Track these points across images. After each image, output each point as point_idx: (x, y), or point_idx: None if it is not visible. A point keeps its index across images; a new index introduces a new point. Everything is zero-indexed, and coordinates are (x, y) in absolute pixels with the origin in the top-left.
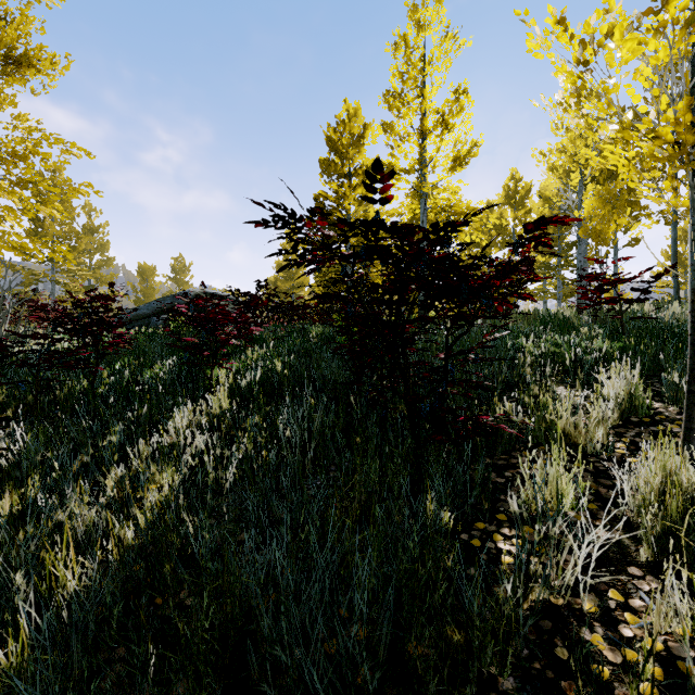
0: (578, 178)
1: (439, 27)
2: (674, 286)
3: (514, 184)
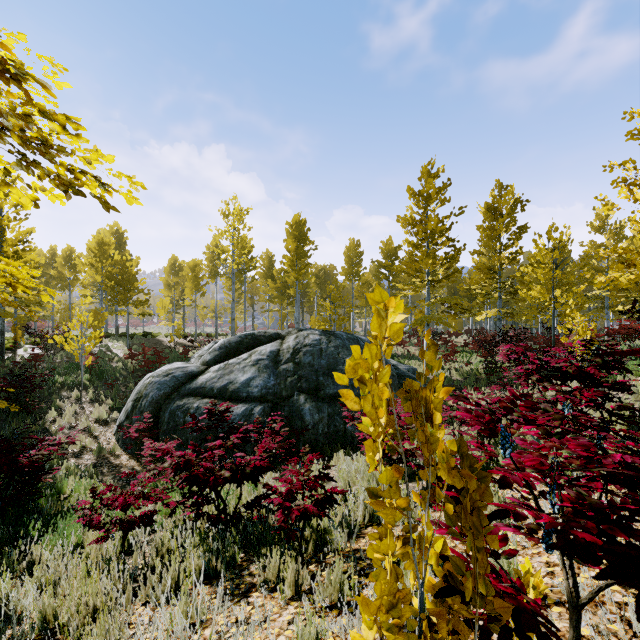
0: (100, 279)
1: None
2: (128, 341)
3: (70, 253)
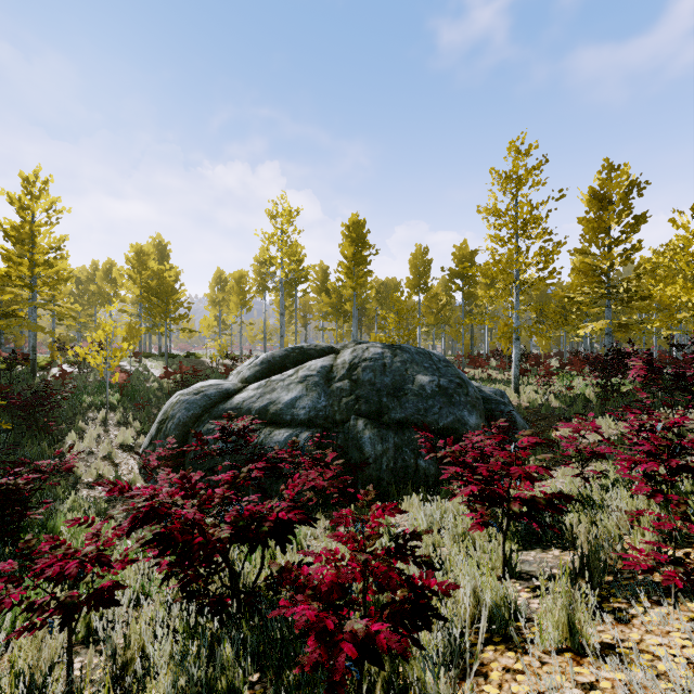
0: (139, 293)
1: (47, 202)
2: (166, 360)
3: (110, 267)
